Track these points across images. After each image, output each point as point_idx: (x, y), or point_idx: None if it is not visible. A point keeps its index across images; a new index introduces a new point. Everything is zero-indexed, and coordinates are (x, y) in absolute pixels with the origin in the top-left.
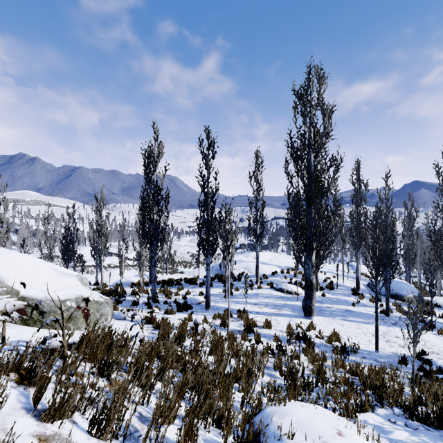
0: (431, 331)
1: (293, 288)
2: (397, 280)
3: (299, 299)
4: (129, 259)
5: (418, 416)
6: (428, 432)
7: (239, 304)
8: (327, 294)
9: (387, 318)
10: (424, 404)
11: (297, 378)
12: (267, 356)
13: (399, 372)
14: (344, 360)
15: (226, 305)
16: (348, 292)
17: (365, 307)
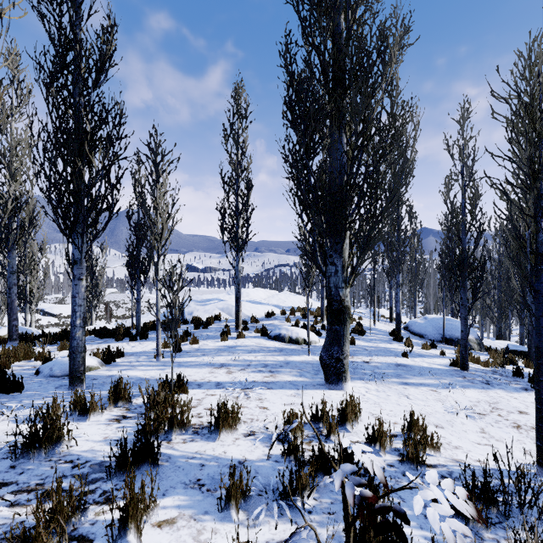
0: None
1: (300, 334)
2: (447, 318)
3: (312, 351)
4: (56, 317)
5: None
6: None
7: (182, 369)
8: (356, 341)
9: (466, 373)
10: None
11: None
12: None
13: None
14: None
15: (148, 373)
16: (386, 337)
17: (422, 358)
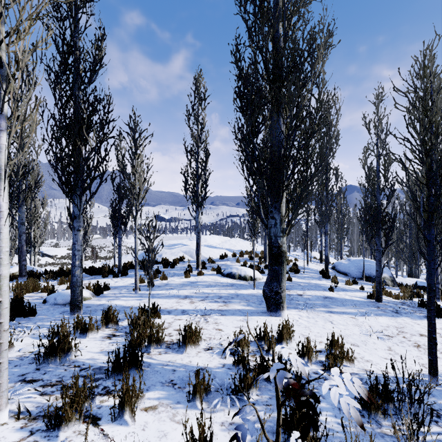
0: None
1: (247, 272)
2: (366, 260)
3: (257, 286)
4: (52, 257)
5: None
6: None
7: (155, 299)
8: (292, 278)
9: (380, 304)
10: None
11: None
12: None
13: None
14: None
15: (129, 302)
16: (317, 275)
17: (345, 292)
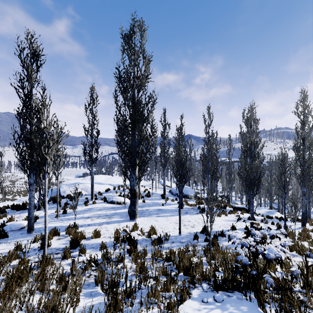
0: (204, 213)
1: (122, 200)
2: (185, 186)
3: (126, 207)
4: None
5: (219, 285)
6: (230, 299)
7: (71, 221)
8: (146, 200)
9: (182, 210)
10: (217, 269)
11: (118, 292)
12: (90, 271)
13: (195, 246)
14: (161, 250)
15: (57, 224)
16: (159, 197)
17: (169, 205)
